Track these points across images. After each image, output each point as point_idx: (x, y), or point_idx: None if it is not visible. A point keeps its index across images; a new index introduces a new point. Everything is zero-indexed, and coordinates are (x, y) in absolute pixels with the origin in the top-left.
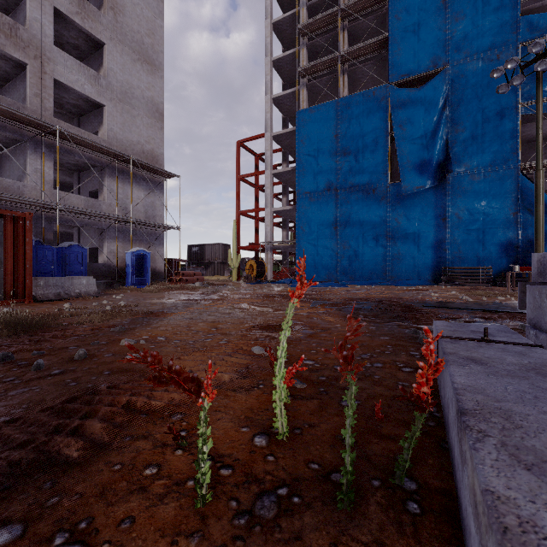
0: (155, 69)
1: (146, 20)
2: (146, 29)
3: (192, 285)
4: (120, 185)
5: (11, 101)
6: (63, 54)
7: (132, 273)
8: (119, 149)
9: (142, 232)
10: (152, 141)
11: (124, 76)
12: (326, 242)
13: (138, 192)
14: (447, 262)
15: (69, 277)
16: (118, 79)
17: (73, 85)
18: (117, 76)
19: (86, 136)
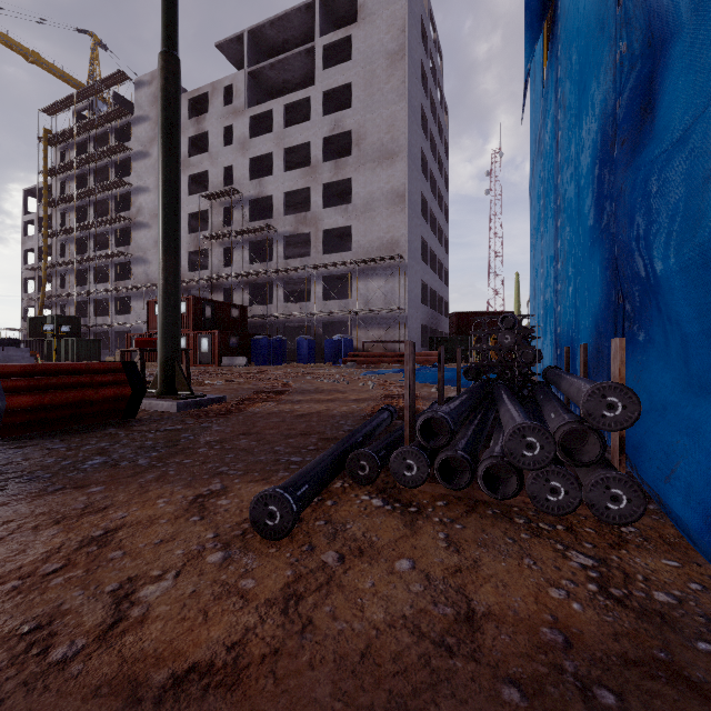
0: (396, 157)
1: (386, 121)
2: (386, 129)
3: (342, 365)
4: (363, 282)
5: (305, 258)
6: (327, 210)
7: (328, 354)
8: (362, 253)
9: (382, 318)
10: (392, 229)
11: (366, 190)
12: (532, 287)
13: (379, 282)
14: (558, 308)
15: (236, 356)
16: (361, 197)
17: (332, 226)
18: (360, 195)
19: (340, 256)
